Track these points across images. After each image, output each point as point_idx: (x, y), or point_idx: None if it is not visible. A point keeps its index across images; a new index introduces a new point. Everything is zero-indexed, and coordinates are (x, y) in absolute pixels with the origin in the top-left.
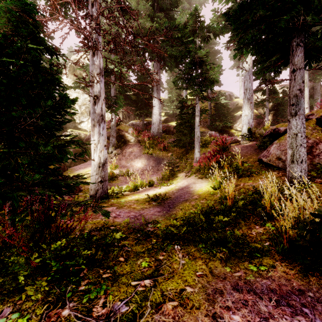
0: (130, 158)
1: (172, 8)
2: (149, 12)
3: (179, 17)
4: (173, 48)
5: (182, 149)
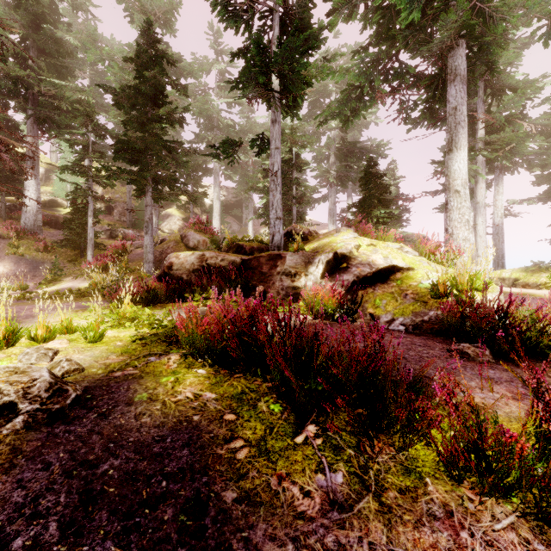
0: None
1: (62, 55)
2: (18, 49)
3: (68, 93)
4: (57, 134)
5: (76, 251)
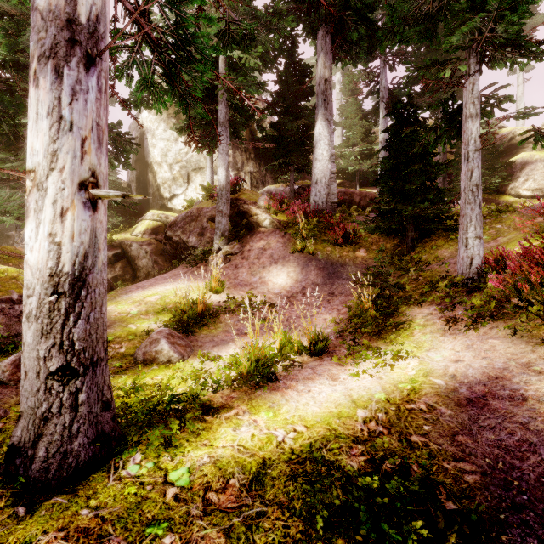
0: (260, 263)
1: None
2: None
3: None
4: None
5: (393, 238)
